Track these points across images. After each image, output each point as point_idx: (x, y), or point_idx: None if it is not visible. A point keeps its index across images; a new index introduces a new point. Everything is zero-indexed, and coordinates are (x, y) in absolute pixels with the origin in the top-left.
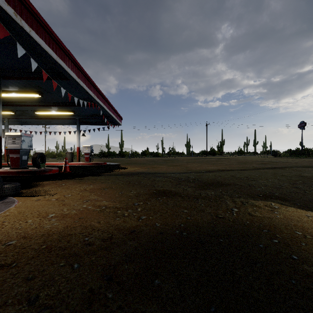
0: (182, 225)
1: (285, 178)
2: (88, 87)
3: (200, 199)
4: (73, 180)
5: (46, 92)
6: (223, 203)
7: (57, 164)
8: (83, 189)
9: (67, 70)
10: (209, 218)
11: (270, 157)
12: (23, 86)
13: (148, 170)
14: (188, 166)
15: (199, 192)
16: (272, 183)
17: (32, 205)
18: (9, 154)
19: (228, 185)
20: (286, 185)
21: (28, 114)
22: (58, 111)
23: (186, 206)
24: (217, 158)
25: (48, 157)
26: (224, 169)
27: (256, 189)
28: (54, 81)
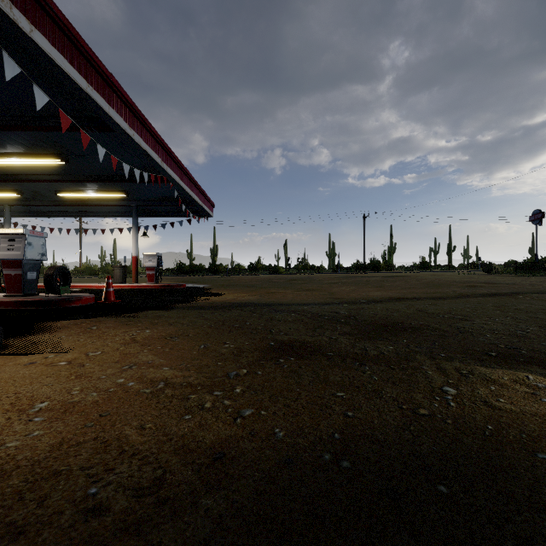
0: (336, 435)
1: (525, 316)
2: (150, 146)
3: (368, 363)
4: (116, 319)
5: (74, 155)
6: (420, 373)
7: (98, 287)
8: (129, 339)
9: (108, 111)
10: (397, 414)
11: (480, 275)
12: (31, 144)
13: (261, 299)
14: (332, 290)
15: (362, 346)
16: (505, 326)
17: (11, 377)
18: (2, 268)
19: (416, 329)
20: (534, 331)
21: (46, 197)
22: (99, 192)
23: (339, 381)
24: (384, 276)
25: (86, 274)
26: (401, 297)
27: (477, 339)
28: (83, 133)
